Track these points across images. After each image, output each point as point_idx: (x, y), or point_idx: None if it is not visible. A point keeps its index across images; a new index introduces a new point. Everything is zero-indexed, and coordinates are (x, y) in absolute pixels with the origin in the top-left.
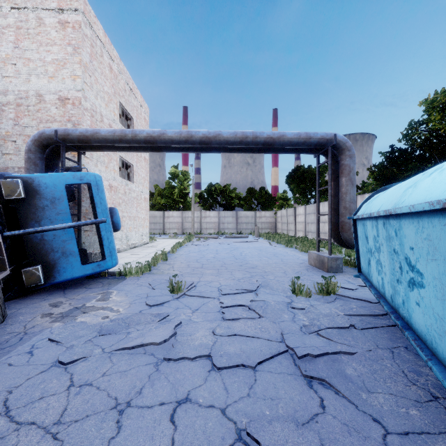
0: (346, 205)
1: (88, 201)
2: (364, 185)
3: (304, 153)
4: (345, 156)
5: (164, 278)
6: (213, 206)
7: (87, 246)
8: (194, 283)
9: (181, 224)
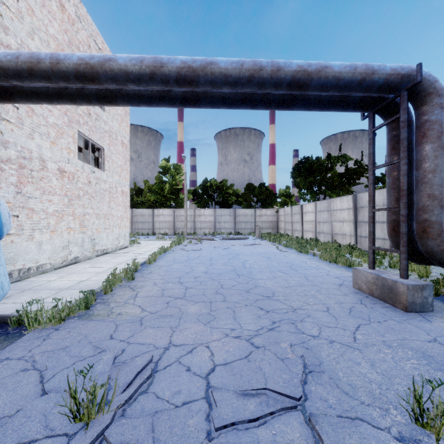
0: (434, 191)
1: (13, 188)
2: (382, 178)
3: (350, 110)
4: (433, 106)
5: (100, 333)
6: (209, 204)
7: (9, 258)
8: (153, 357)
9: (172, 224)
